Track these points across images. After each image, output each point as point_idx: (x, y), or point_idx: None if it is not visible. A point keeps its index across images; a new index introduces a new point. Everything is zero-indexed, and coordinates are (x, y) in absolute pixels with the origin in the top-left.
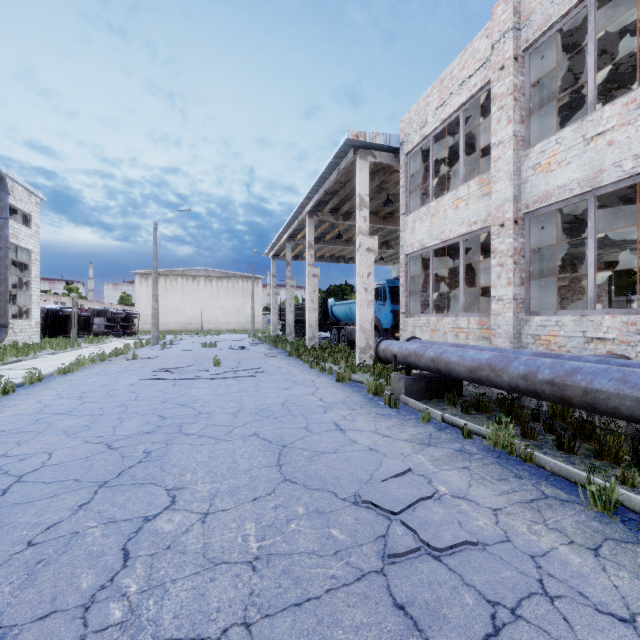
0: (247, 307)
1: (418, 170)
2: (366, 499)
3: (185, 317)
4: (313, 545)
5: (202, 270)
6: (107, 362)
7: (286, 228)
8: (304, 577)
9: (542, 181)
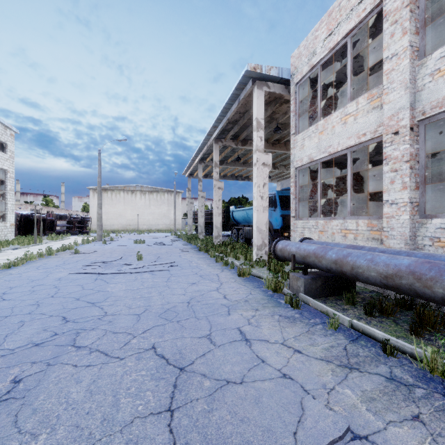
0: (171, 213)
1: (305, 97)
2: None
3: (126, 220)
4: None
5: (138, 186)
6: (53, 256)
7: (198, 152)
8: None
9: (442, 86)
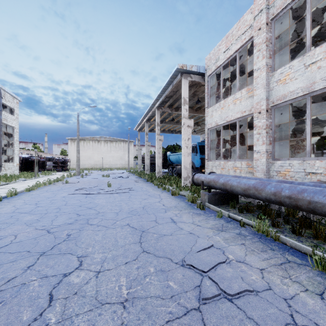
0: (125, 156)
1: (214, 84)
2: (188, 263)
3: (94, 161)
4: (159, 292)
5: (102, 137)
6: (52, 185)
7: (145, 115)
8: (153, 313)
9: (281, 89)
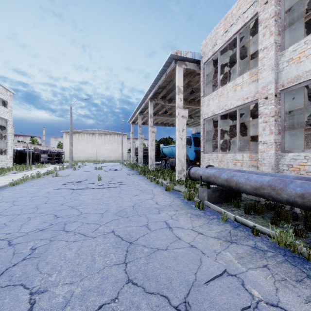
0: (119, 149)
1: (210, 72)
2: (195, 310)
3: (88, 154)
4: None
5: (97, 130)
6: (41, 178)
7: (138, 107)
8: None
9: (294, 69)
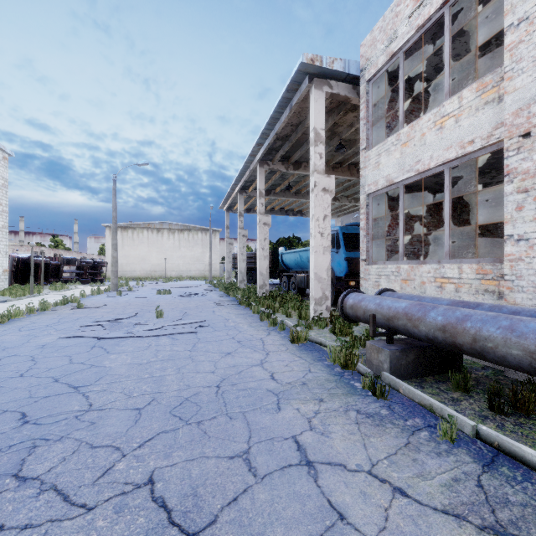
0: (206, 256)
1: (380, 100)
2: None
3: (150, 265)
4: None
5: (165, 223)
6: (48, 312)
7: (238, 179)
8: None
9: None
